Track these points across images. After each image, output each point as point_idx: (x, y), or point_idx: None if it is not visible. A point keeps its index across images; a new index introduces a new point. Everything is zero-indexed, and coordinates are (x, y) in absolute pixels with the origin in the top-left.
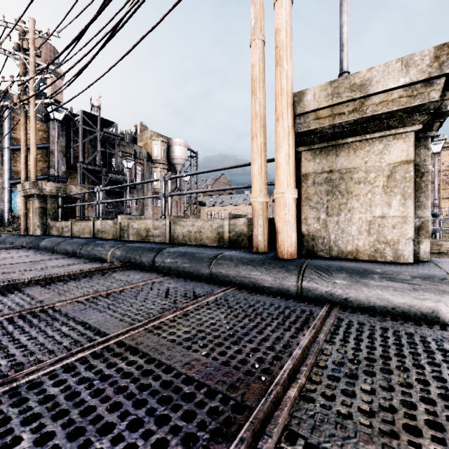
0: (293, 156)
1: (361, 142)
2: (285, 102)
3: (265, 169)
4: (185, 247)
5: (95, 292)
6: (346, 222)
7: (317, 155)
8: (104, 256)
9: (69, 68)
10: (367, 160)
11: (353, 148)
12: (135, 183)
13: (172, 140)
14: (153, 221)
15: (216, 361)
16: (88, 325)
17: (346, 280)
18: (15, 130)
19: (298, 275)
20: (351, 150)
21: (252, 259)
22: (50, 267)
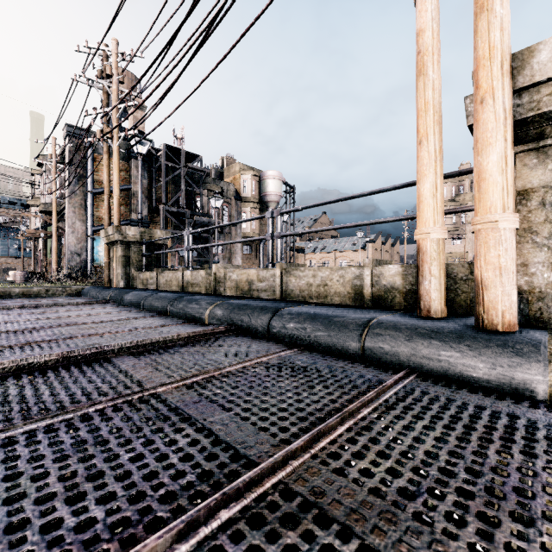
0: (512, 158)
1: None
2: (499, 69)
3: (441, 188)
4: (309, 306)
5: (206, 372)
6: None
7: (550, 156)
8: (201, 316)
9: (156, 86)
10: None
11: None
12: (233, 222)
13: (265, 173)
14: (258, 270)
15: None
16: (214, 435)
17: None
18: (97, 171)
19: (544, 362)
20: None
21: (435, 330)
22: (139, 329)
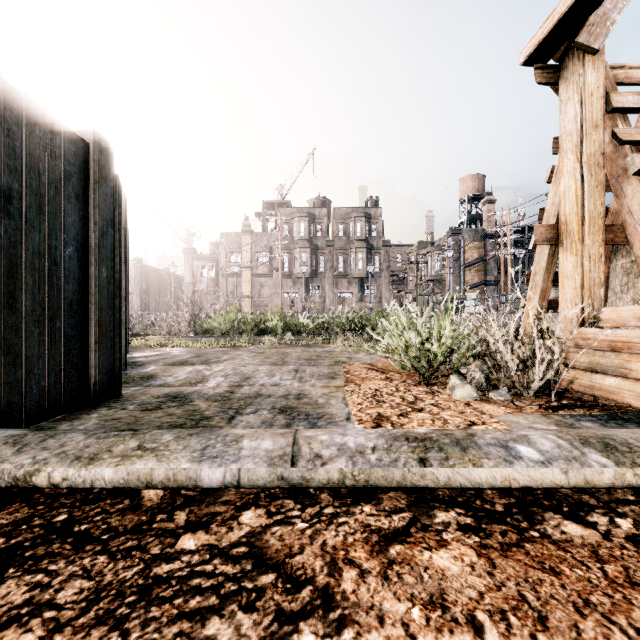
0: None
1: None
2: None
3: None
4: None
5: None
6: None
7: None
8: None
9: None
10: None
11: None
12: None
13: None
14: None
15: None
16: None
17: None
18: (465, 253)
19: None
20: None
21: None
22: None
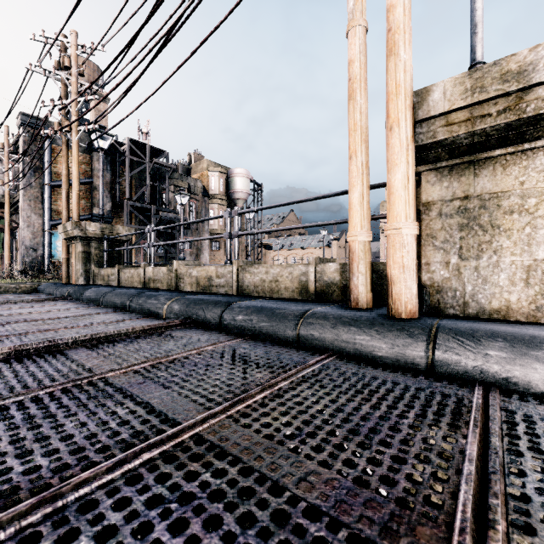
0: (413, 177)
1: (514, 154)
2: (403, 103)
3: (368, 198)
4: (259, 300)
5: (154, 359)
6: (490, 267)
7: (445, 176)
8: (159, 310)
9: (116, 84)
10: (525, 180)
11: (501, 164)
12: (194, 221)
13: (233, 171)
14: (217, 267)
15: (345, 478)
16: (151, 406)
17: (506, 351)
18: (55, 163)
19: (427, 342)
20: (497, 167)
21: (355, 318)
22: (96, 324)
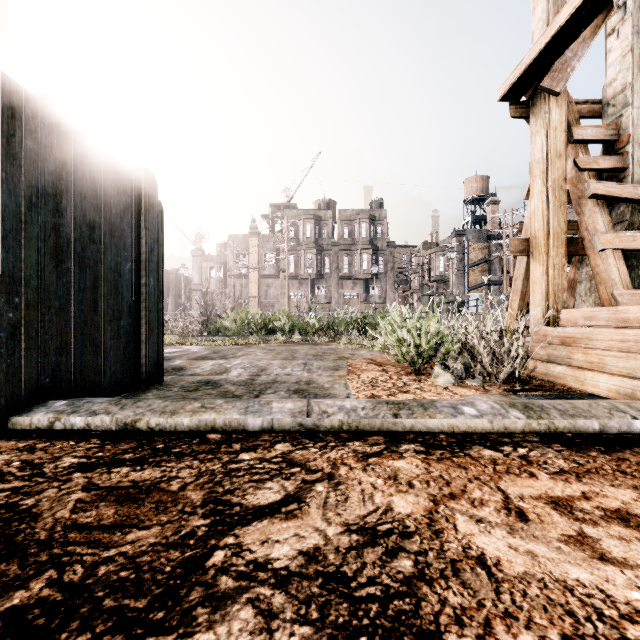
0: None
1: None
2: None
3: None
4: None
5: None
6: None
7: None
8: None
9: None
10: None
11: None
12: None
13: None
14: None
15: None
16: None
17: None
18: (469, 253)
19: None
20: None
21: None
22: None
